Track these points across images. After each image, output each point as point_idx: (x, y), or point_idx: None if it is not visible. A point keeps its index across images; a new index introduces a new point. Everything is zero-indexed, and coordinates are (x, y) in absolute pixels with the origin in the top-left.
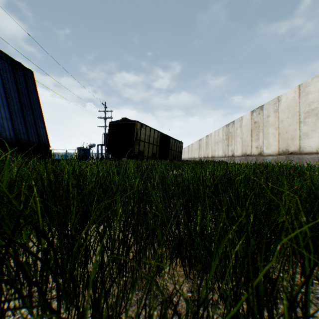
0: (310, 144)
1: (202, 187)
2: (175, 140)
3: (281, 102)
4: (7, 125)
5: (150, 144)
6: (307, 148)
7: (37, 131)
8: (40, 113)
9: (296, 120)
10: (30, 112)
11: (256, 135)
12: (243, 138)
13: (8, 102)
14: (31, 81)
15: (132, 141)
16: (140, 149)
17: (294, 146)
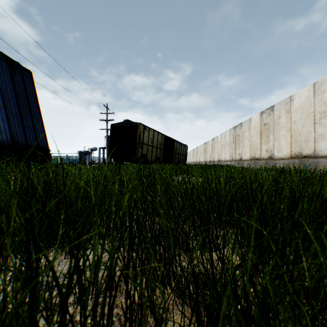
0: (326, 146)
1: (215, 197)
2: (180, 144)
3: (293, 102)
4: (4, 128)
5: (154, 147)
6: (323, 151)
7: (35, 134)
8: (39, 115)
9: (311, 121)
10: (28, 114)
11: (266, 138)
12: (252, 141)
13: (4, 103)
14: (30, 82)
15: (135, 144)
16: (143, 153)
17: (309, 149)
